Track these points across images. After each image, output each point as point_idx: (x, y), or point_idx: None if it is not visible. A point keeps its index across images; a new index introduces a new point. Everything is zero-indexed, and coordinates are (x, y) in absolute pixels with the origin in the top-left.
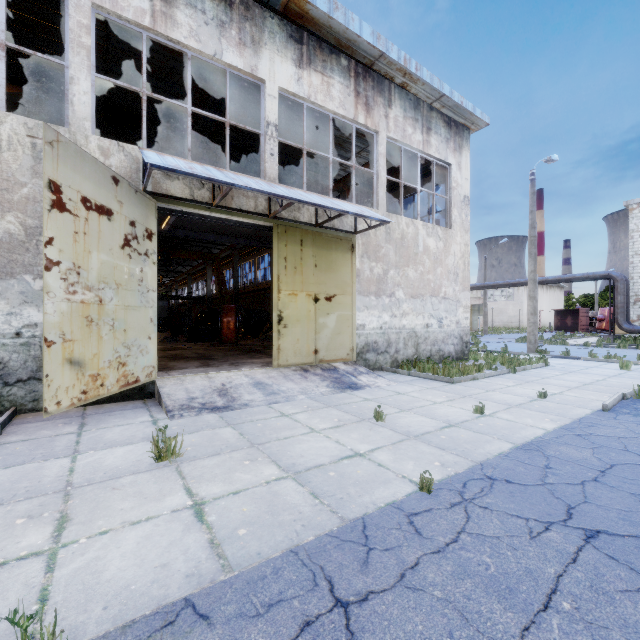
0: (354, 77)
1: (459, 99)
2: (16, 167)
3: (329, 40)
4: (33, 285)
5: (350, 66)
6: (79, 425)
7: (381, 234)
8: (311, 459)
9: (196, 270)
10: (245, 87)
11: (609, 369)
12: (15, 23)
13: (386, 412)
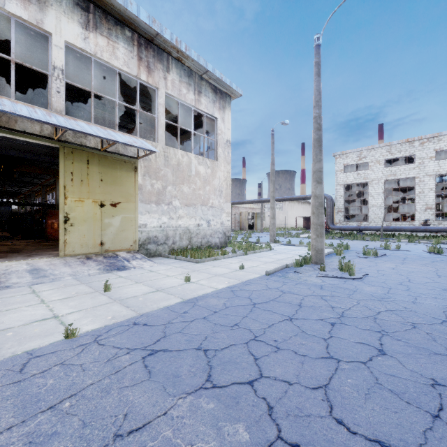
0: (137, 46)
1: (220, 75)
2: None
3: (114, 14)
4: None
5: (133, 37)
6: None
7: (161, 160)
8: (7, 324)
9: (48, 182)
10: None
11: (303, 251)
12: None
13: (122, 285)
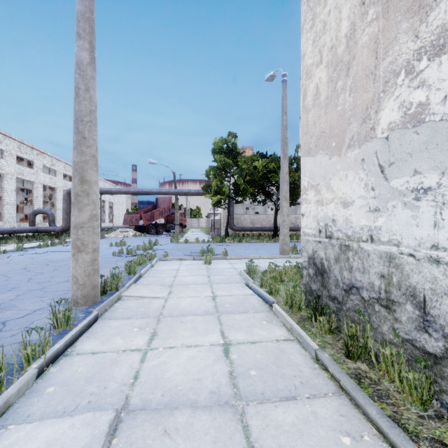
0: None
1: None
2: None
3: None
4: None
5: None
6: None
7: None
8: None
9: None
10: None
11: (214, 266)
12: None
13: None
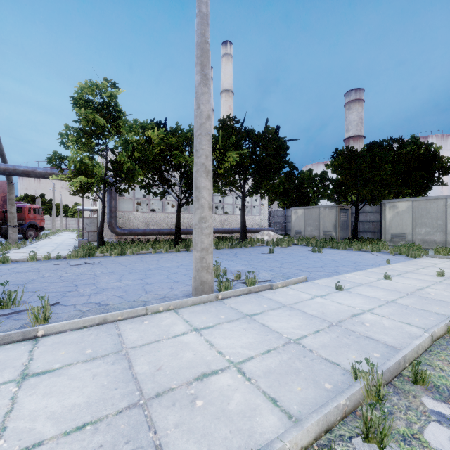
0: None
1: None
2: None
3: None
4: None
5: None
6: None
7: None
8: (434, 268)
9: None
10: None
11: None
12: None
13: (449, 281)
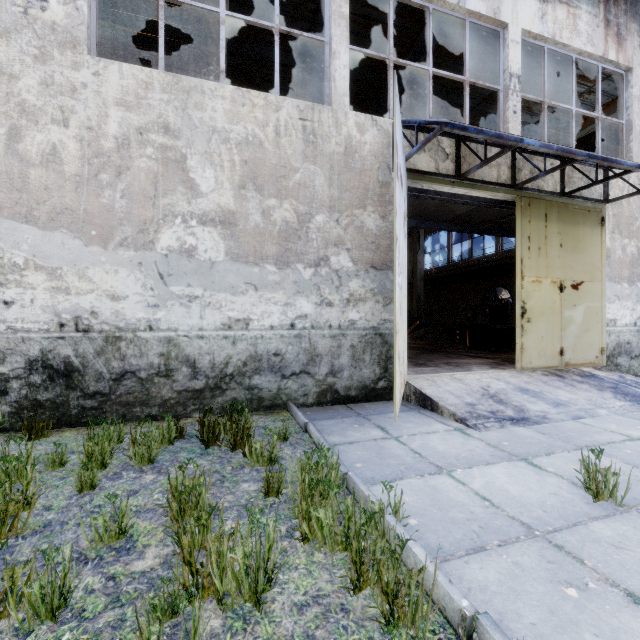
0: (603, 2)
1: None
2: (290, 152)
3: None
4: (303, 274)
5: None
6: (378, 428)
7: (635, 201)
8: None
9: None
10: (436, 55)
11: None
12: (234, 35)
13: None
